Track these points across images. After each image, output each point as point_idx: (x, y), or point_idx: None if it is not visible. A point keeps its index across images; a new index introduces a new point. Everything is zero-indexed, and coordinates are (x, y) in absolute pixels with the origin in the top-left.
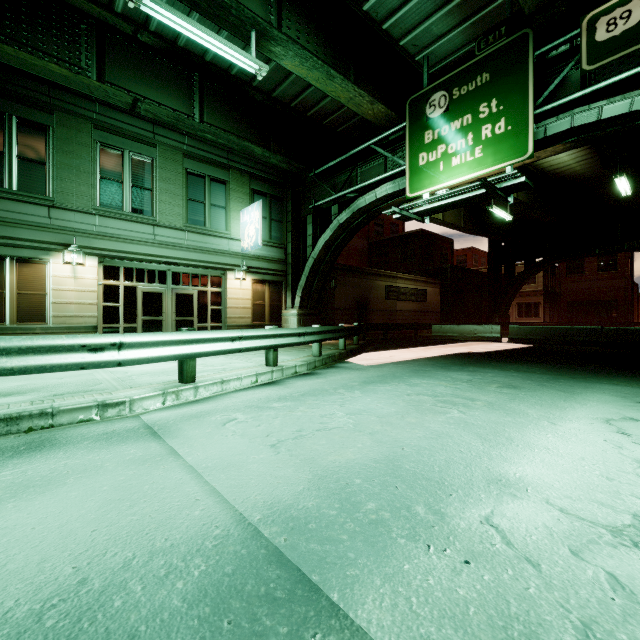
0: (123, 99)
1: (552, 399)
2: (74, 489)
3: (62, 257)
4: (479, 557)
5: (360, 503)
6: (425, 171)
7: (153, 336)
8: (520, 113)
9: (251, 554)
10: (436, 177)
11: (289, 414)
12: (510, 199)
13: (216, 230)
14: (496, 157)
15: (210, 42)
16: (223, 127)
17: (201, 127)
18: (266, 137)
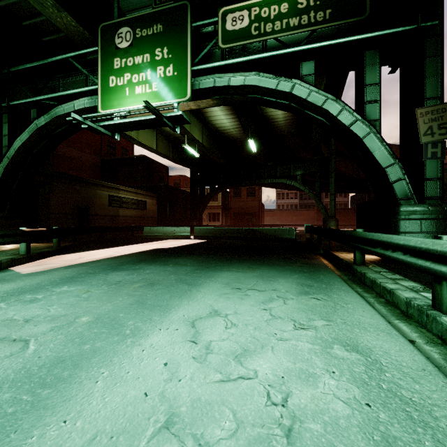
0: None
1: (171, 297)
2: None
3: None
4: None
5: None
6: (114, 92)
7: None
8: (182, 64)
9: None
10: (123, 100)
11: None
12: (177, 130)
13: None
14: (167, 94)
15: None
16: None
17: None
18: None
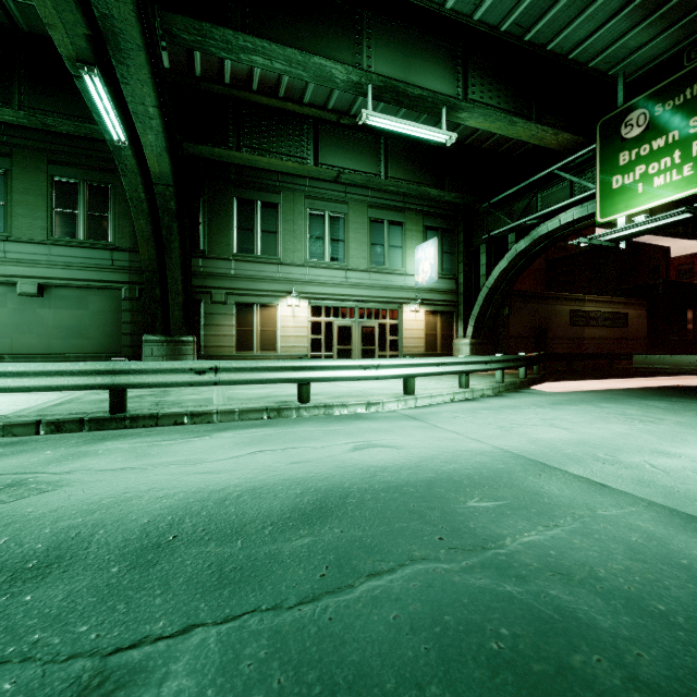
0: (330, 174)
1: None
2: (402, 433)
3: (286, 301)
4: (633, 468)
5: (562, 450)
6: (619, 194)
7: (393, 361)
8: None
9: (510, 455)
10: (633, 200)
11: (496, 416)
12: None
13: (394, 268)
14: None
15: (412, 130)
16: (403, 178)
17: (386, 183)
18: (441, 178)
